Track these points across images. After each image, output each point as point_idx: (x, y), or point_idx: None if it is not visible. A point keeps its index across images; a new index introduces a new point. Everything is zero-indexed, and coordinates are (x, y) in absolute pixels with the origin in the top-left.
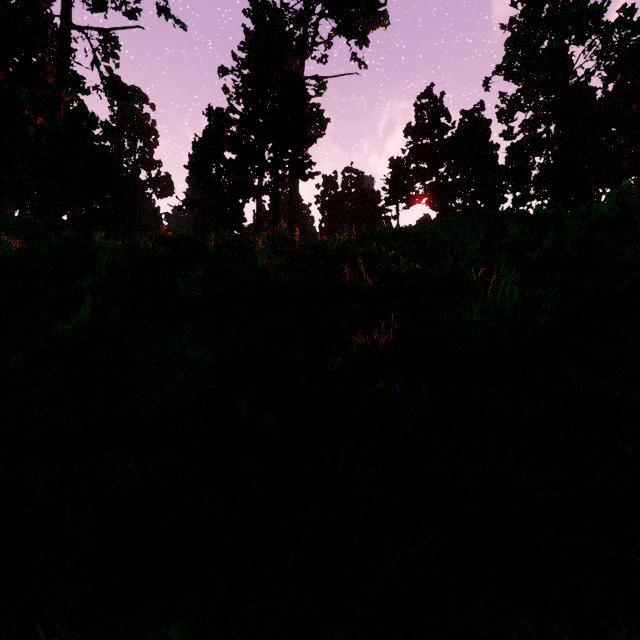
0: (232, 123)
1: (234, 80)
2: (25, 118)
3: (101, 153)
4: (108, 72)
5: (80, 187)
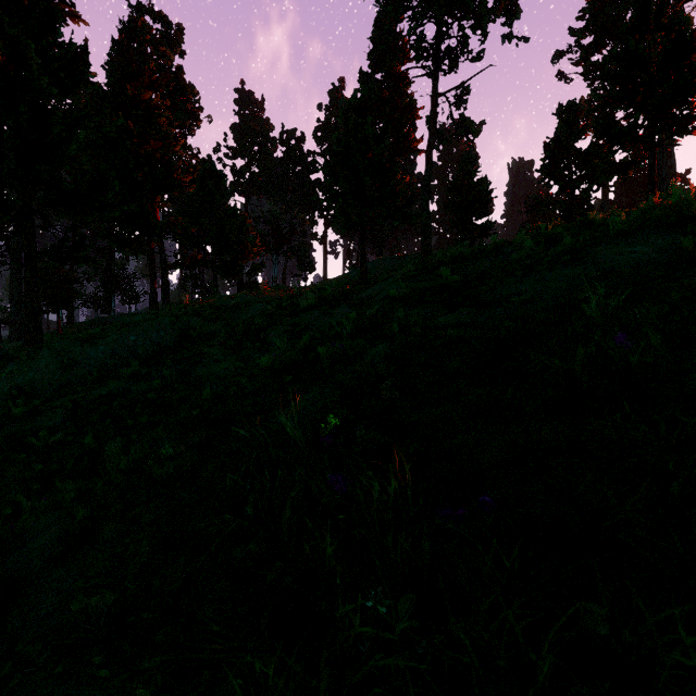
0: (595, 110)
1: (571, 59)
2: (399, 181)
3: (481, 181)
4: (461, 118)
5: (457, 214)
